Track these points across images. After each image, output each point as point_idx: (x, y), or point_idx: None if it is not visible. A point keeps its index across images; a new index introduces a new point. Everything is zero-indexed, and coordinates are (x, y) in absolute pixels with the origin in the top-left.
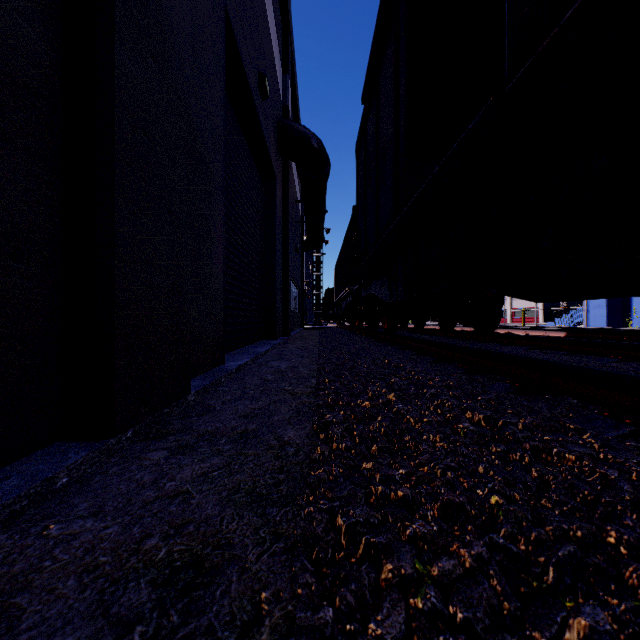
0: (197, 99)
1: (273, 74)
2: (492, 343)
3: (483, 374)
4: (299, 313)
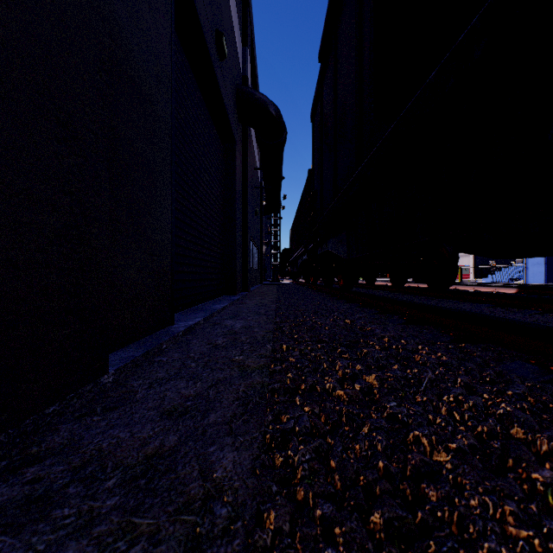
0: (132, 18)
1: (232, 41)
2: (447, 299)
3: (474, 343)
4: (258, 270)
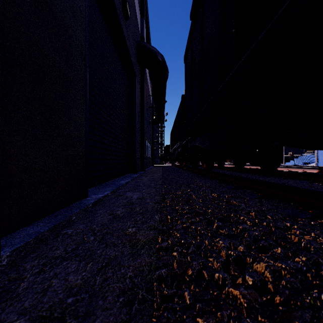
0: None
1: (134, 12)
2: (274, 177)
3: None
4: (151, 158)
